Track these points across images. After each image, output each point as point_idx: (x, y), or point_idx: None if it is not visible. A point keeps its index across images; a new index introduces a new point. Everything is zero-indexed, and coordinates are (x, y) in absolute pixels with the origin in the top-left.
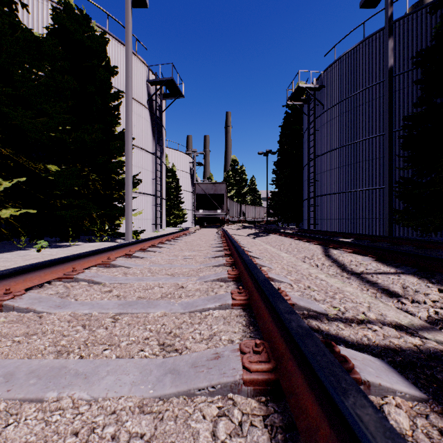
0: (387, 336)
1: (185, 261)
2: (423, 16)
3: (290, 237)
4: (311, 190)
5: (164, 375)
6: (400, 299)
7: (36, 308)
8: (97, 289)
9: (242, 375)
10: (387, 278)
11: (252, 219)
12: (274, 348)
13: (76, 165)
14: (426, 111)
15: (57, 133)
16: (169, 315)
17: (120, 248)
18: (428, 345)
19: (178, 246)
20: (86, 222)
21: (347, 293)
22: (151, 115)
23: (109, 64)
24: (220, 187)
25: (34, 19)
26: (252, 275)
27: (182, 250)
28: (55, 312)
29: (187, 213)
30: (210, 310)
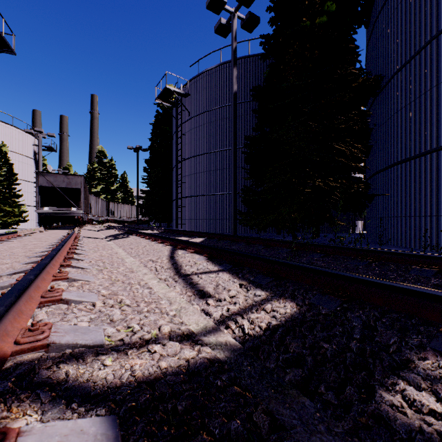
0: (164, 355)
1: None
2: (259, 62)
3: (149, 238)
4: (179, 191)
5: None
6: (207, 300)
7: None
8: None
9: None
10: (207, 277)
11: (123, 218)
12: None
13: None
14: (260, 135)
15: None
16: None
17: None
18: (201, 355)
19: None
20: None
21: (163, 301)
22: None
23: None
24: (76, 180)
25: None
26: None
27: None
28: None
29: (27, 210)
30: None
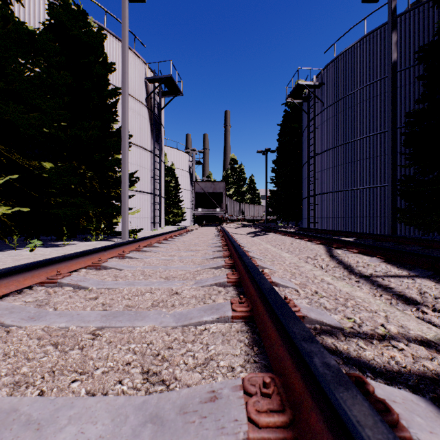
0: (416, 356)
1: (182, 262)
2: (426, 11)
3: (290, 236)
4: (310, 188)
5: (142, 425)
6: (420, 307)
7: (4, 321)
8: (82, 296)
9: (247, 433)
10: (400, 282)
11: (251, 217)
12: (288, 386)
13: (72, 162)
14: (428, 107)
15: (52, 129)
16: (159, 330)
17: (114, 248)
18: None
19: (175, 245)
20: (82, 221)
21: (358, 299)
22: (149, 113)
23: (107, 60)
24: (219, 186)
25: (31, 14)
26: (255, 281)
27: (179, 250)
28: (26, 326)
29: (186, 212)
30: (207, 323)
